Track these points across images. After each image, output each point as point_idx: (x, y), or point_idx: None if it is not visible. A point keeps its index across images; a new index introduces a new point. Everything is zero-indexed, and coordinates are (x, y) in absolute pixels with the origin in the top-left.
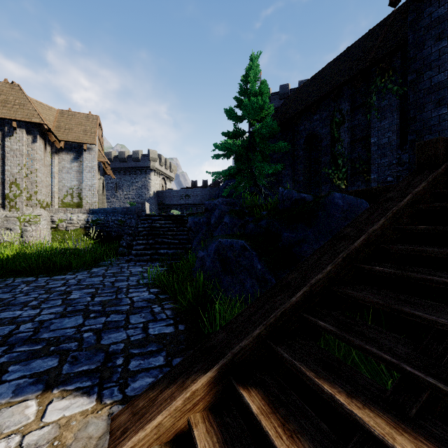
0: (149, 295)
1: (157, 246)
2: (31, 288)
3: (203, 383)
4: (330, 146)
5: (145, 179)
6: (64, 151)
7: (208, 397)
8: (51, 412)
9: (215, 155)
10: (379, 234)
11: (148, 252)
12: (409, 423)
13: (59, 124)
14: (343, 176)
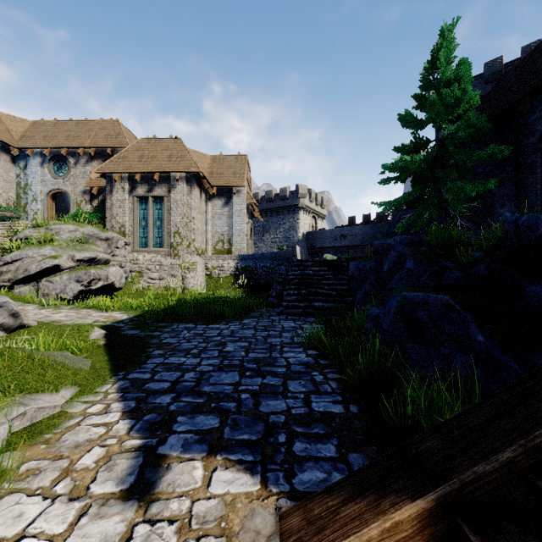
0: (307, 358)
1: (310, 298)
2: (192, 335)
3: (411, 514)
4: None
5: (294, 219)
6: (216, 197)
7: (419, 539)
8: (216, 482)
9: (384, 180)
10: None
11: (300, 304)
12: None
13: (212, 170)
14: None
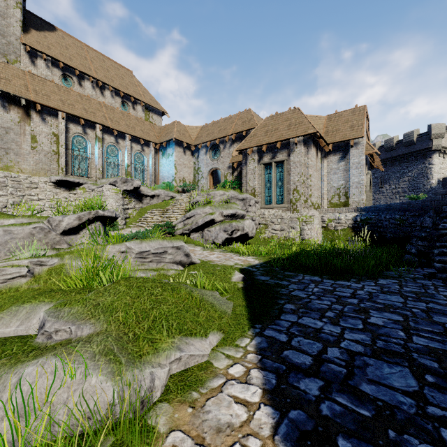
0: None
1: None
2: (320, 290)
3: None
4: None
5: (423, 165)
6: (331, 153)
7: None
8: None
9: None
10: None
11: None
12: None
13: (327, 129)
14: None
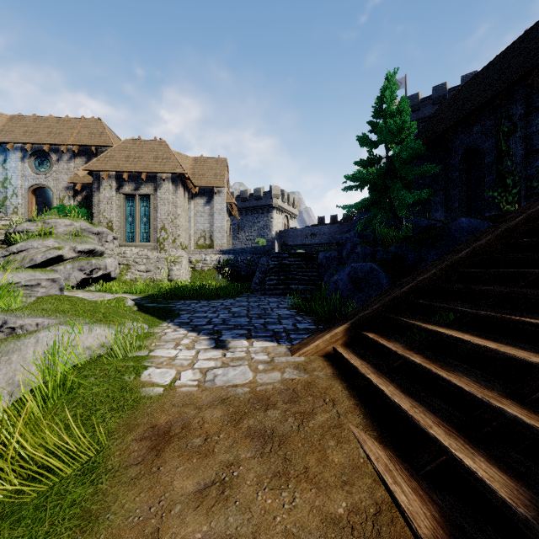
0: (290, 312)
1: (288, 282)
2: (200, 305)
3: (341, 329)
4: (495, 163)
5: (267, 218)
6: (198, 196)
7: (344, 339)
8: (256, 344)
9: (347, 187)
10: (484, 248)
11: (280, 287)
12: (450, 328)
13: (194, 171)
14: (513, 198)
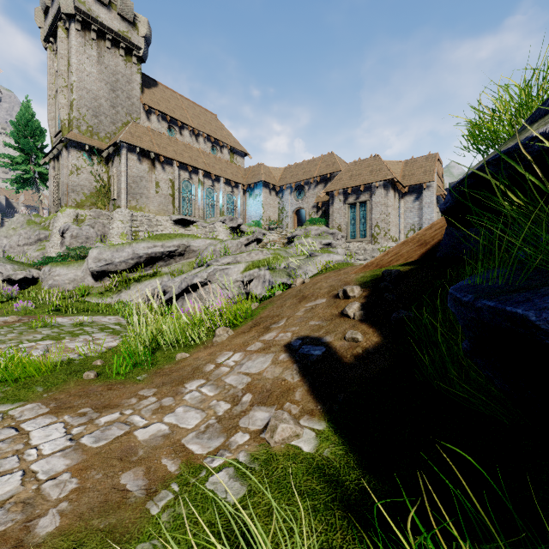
0: None
1: None
2: None
3: None
4: None
5: None
6: (407, 194)
7: None
8: None
9: None
10: None
11: None
12: None
13: (404, 174)
14: None
